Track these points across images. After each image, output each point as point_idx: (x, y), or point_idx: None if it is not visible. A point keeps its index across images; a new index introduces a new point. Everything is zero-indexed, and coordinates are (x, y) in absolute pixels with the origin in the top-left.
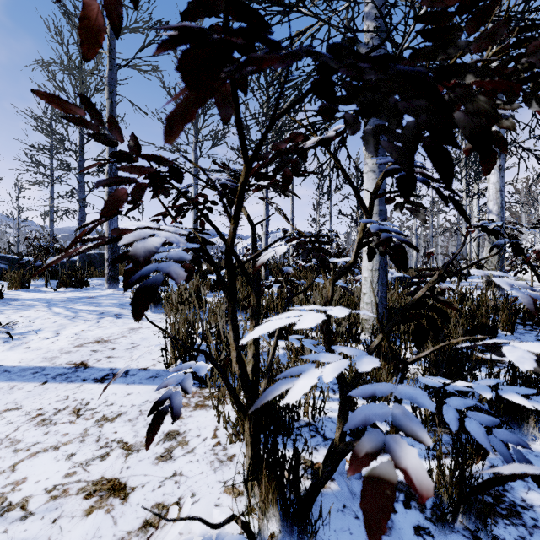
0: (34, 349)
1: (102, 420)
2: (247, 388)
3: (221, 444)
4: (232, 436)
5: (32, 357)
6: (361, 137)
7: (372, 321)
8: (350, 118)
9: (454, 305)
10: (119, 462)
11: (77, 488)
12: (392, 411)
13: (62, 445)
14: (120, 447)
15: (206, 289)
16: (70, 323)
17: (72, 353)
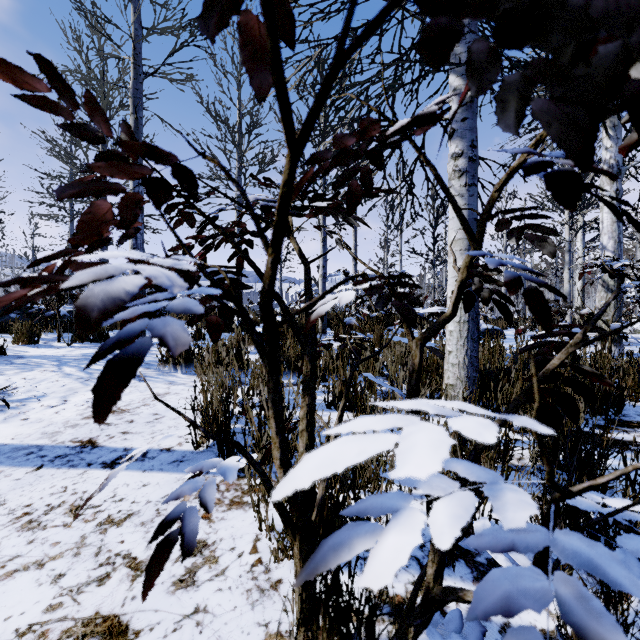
0: (33, 421)
1: (106, 523)
2: (296, 504)
3: (262, 562)
4: (277, 552)
5: (29, 432)
6: (495, 96)
7: (460, 387)
8: (481, 55)
9: (606, 379)
10: (122, 589)
11: (60, 631)
12: (555, 589)
13: (48, 560)
14: (125, 565)
15: (250, 345)
16: (82, 387)
17: (80, 428)
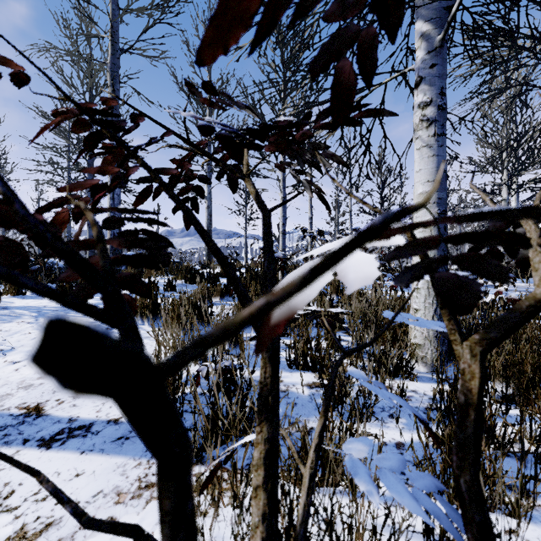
0: None
1: (15, 540)
2: None
3: None
4: None
5: None
6: None
7: (428, 347)
8: None
9: None
10: None
11: None
12: None
13: None
14: None
15: (215, 296)
16: None
17: (32, 389)
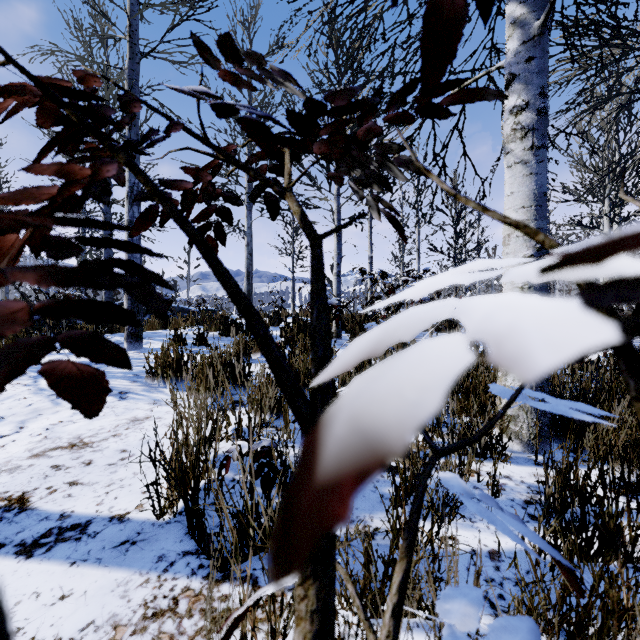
0: None
1: None
2: None
3: None
4: None
5: None
6: None
7: (523, 419)
8: None
9: None
10: None
11: None
12: None
13: None
14: None
15: (255, 352)
16: (49, 407)
17: (18, 473)
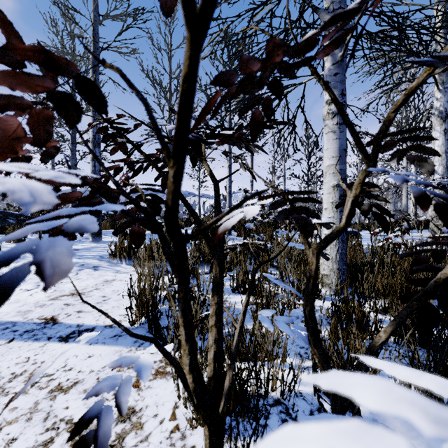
0: (12, 302)
1: (56, 390)
2: (205, 407)
3: (179, 429)
4: (192, 421)
5: (8, 310)
6: None
7: (332, 276)
8: None
9: None
10: None
11: None
12: None
13: (5, 424)
14: (67, 430)
15: None
16: None
17: (46, 307)
